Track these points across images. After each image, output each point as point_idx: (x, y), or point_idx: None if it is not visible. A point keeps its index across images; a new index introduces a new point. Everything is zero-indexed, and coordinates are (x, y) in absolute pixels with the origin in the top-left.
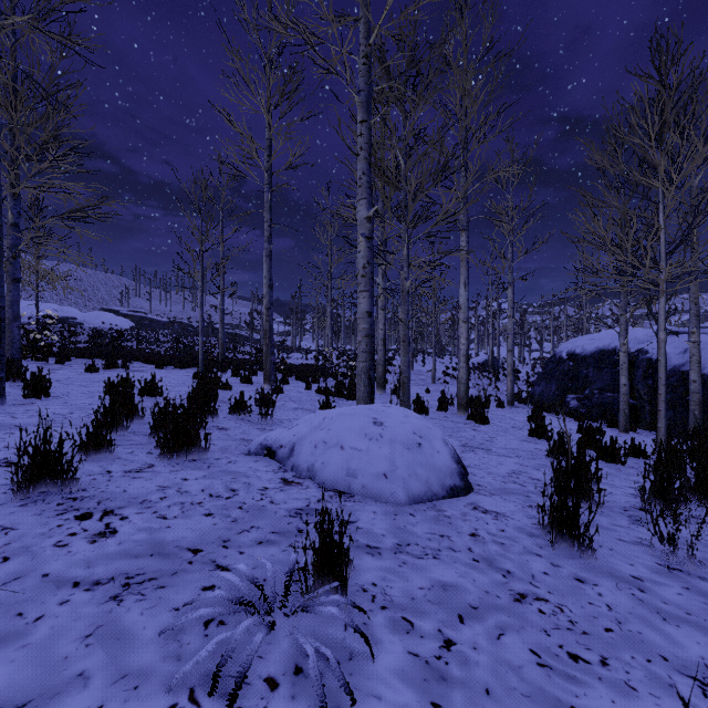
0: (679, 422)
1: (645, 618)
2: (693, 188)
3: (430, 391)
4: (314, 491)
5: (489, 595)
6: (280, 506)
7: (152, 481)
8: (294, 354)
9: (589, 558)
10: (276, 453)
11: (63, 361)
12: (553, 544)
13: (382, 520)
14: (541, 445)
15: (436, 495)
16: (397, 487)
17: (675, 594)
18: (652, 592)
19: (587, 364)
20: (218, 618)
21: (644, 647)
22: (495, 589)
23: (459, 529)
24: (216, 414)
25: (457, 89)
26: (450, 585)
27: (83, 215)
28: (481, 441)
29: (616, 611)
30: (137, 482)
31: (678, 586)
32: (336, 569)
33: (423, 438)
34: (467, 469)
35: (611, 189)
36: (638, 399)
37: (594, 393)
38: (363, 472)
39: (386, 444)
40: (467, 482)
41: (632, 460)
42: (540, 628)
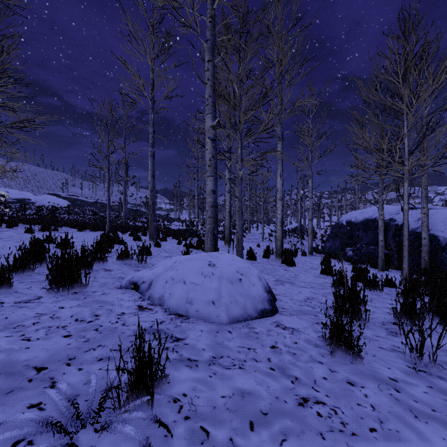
0: (415, 264)
1: (401, 417)
2: (423, 116)
3: (260, 245)
4: (160, 315)
5: (278, 401)
6: (129, 327)
7: (33, 310)
8: (175, 223)
9: (358, 363)
10: (139, 286)
11: (11, 226)
12: (332, 353)
13: (205, 337)
14: (328, 279)
15: (250, 316)
16: (221, 311)
17: (422, 393)
18: (405, 391)
19: (359, 228)
20: (28, 438)
21: (401, 446)
22: (283, 394)
23: (263, 342)
24: (105, 260)
25: (275, 46)
26: (248, 393)
27: (22, 125)
28: (289, 277)
29: (378, 410)
30: (21, 311)
31: (424, 386)
32: (148, 385)
33: (243, 275)
34: (276, 297)
35: (373, 115)
36: (390, 250)
37: (363, 246)
38: (197, 300)
39: (216, 279)
40: (274, 306)
41: (387, 289)
42: (317, 432)
